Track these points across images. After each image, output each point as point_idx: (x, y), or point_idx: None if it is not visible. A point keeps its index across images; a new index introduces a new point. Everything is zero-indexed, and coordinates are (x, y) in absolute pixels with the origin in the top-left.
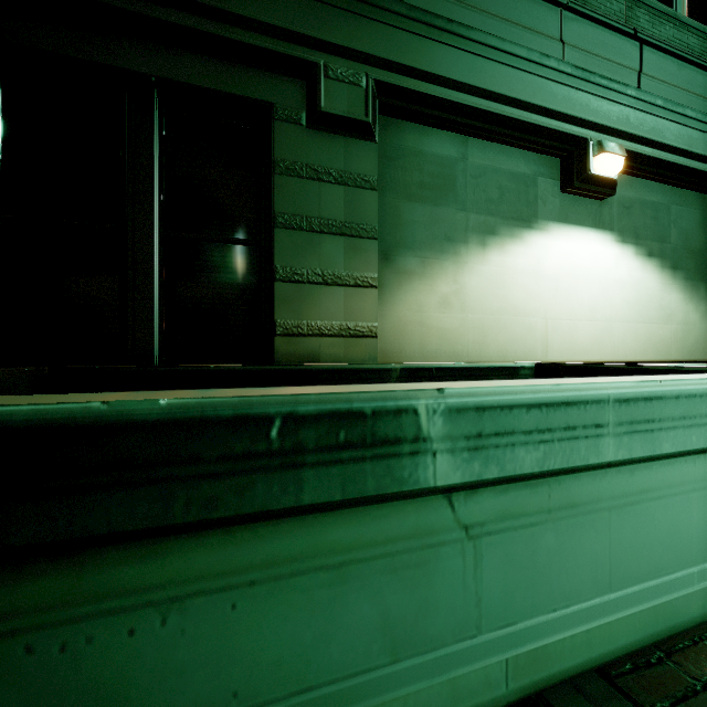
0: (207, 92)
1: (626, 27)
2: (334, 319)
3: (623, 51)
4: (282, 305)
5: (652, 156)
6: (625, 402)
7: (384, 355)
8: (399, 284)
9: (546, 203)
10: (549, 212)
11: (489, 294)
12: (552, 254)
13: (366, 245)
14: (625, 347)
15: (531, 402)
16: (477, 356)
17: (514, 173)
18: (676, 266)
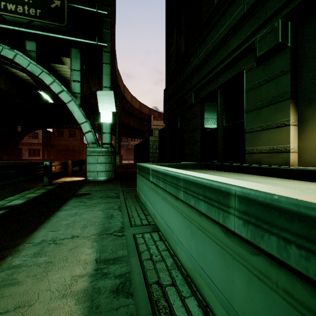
0: (229, 80)
1: None
2: (266, 145)
3: None
4: (247, 142)
5: None
6: (162, 174)
7: (308, 162)
8: None
9: None
10: None
11: None
12: None
13: (283, 104)
14: None
15: (155, 170)
16: None
17: None
18: None
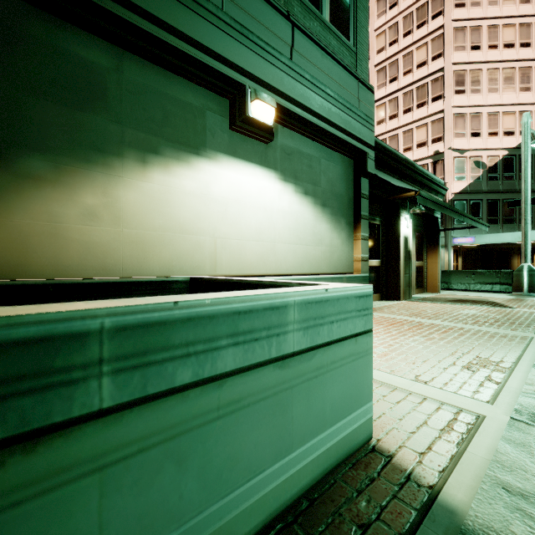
0: None
1: (281, 6)
2: None
3: (278, 25)
4: None
5: (302, 116)
6: None
7: None
8: (18, 188)
9: (215, 136)
10: (218, 144)
11: (151, 210)
12: (221, 181)
13: None
14: (287, 263)
15: None
16: (136, 271)
17: (180, 101)
18: (325, 204)
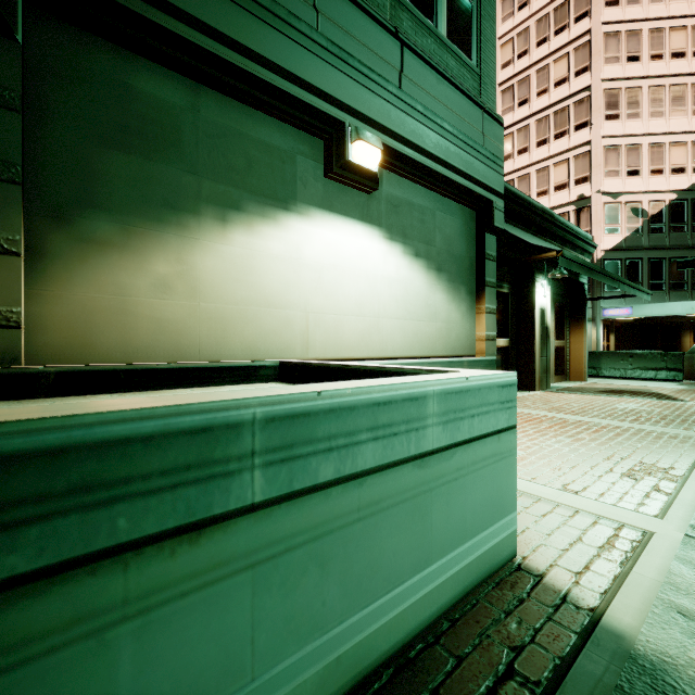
0: None
1: (388, 22)
2: None
3: (384, 45)
4: None
5: (413, 158)
6: None
7: (54, 353)
8: (82, 256)
9: (307, 186)
10: (311, 196)
11: (232, 280)
12: (315, 242)
13: None
14: (394, 343)
15: None
16: (215, 353)
17: (266, 144)
18: (441, 269)
